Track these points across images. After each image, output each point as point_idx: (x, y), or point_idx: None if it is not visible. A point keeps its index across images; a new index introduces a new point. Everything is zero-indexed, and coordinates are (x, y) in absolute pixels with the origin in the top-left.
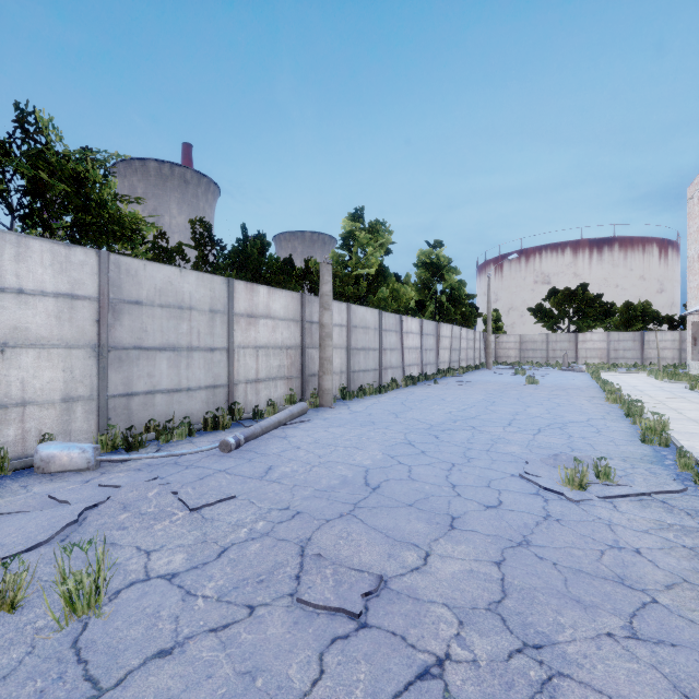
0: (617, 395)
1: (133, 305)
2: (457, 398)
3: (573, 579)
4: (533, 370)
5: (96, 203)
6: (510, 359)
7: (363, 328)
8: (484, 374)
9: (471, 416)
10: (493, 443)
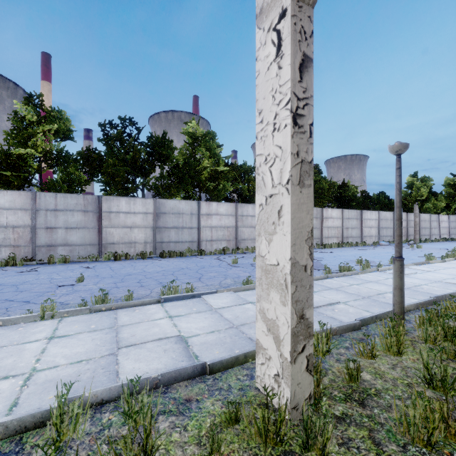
0: None
1: (381, 220)
2: None
3: None
4: None
5: (353, 195)
6: None
7: (424, 221)
8: None
9: None
10: None
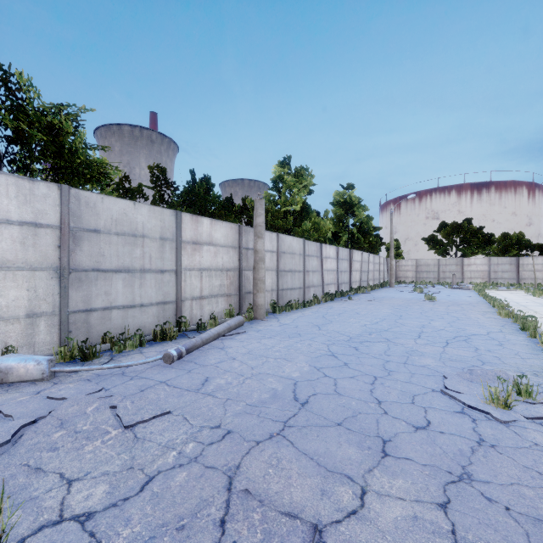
0: (508, 311)
1: (92, 233)
2: (369, 312)
3: (536, 534)
4: (428, 288)
5: (68, 150)
6: (408, 279)
7: (290, 253)
8: (388, 291)
9: (384, 329)
10: (408, 356)
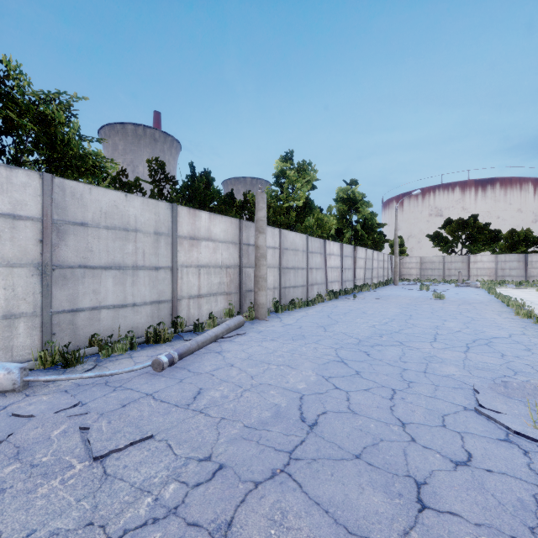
0: (528, 311)
1: (79, 226)
2: (376, 311)
3: None
4: (434, 286)
5: (61, 141)
6: (412, 277)
7: (293, 250)
8: (393, 289)
9: (395, 330)
10: (427, 363)
